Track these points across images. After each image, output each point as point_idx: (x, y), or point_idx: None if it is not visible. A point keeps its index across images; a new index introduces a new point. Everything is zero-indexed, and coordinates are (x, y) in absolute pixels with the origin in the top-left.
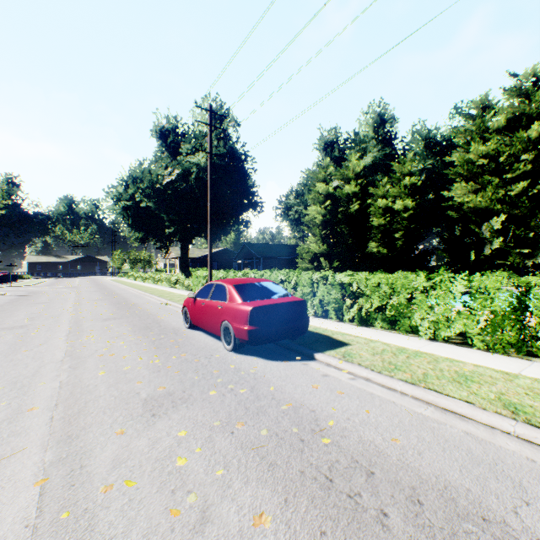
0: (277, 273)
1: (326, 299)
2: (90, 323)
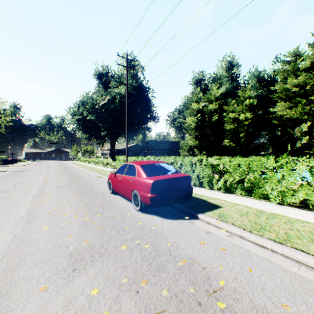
0: (168, 158)
1: (201, 175)
2: (50, 189)
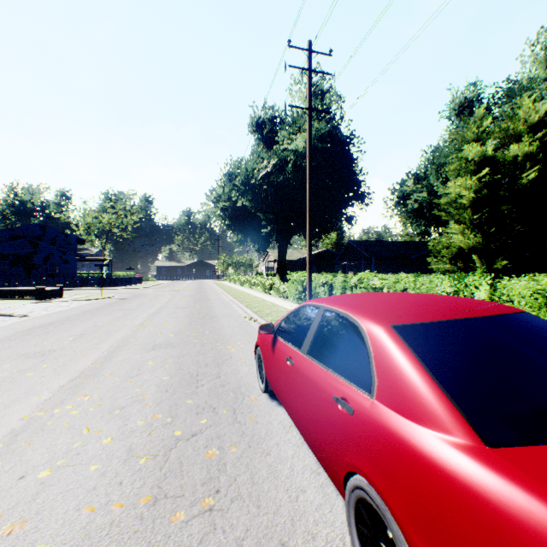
0: (432, 279)
1: None
2: (128, 354)
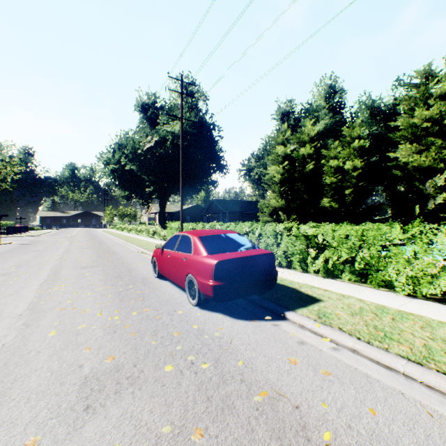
0: (241, 225)
1: (290, 250)
2: (68, 271)
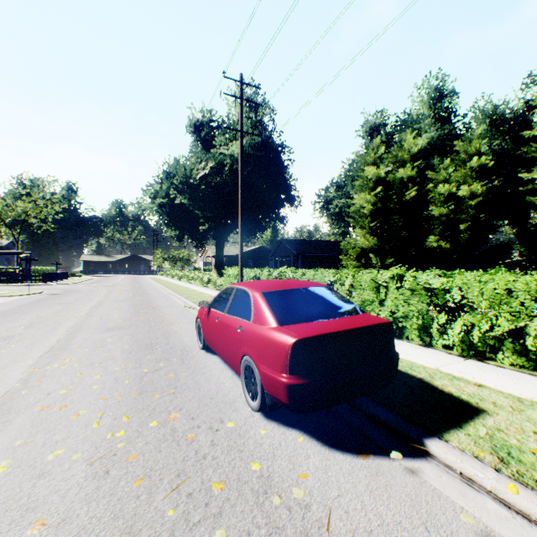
0: (323, 272)
1: (401, 311)
2: (86, 335)
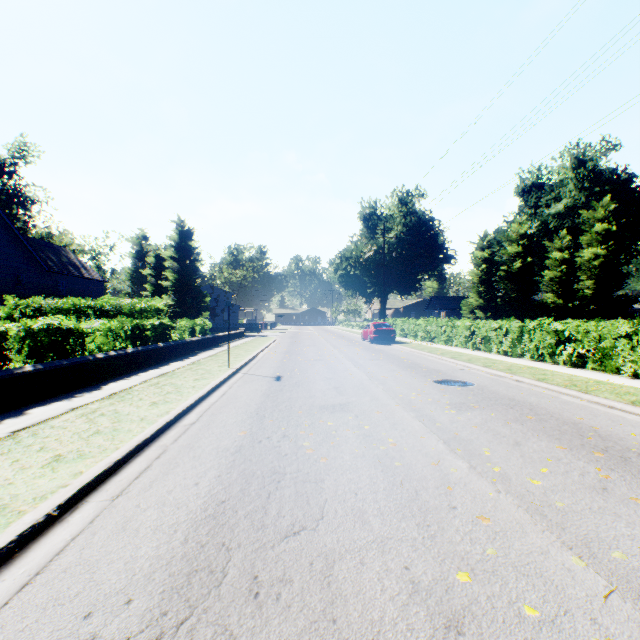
0: (409, 321)
1: (421, 332)
2: (330, 339)
